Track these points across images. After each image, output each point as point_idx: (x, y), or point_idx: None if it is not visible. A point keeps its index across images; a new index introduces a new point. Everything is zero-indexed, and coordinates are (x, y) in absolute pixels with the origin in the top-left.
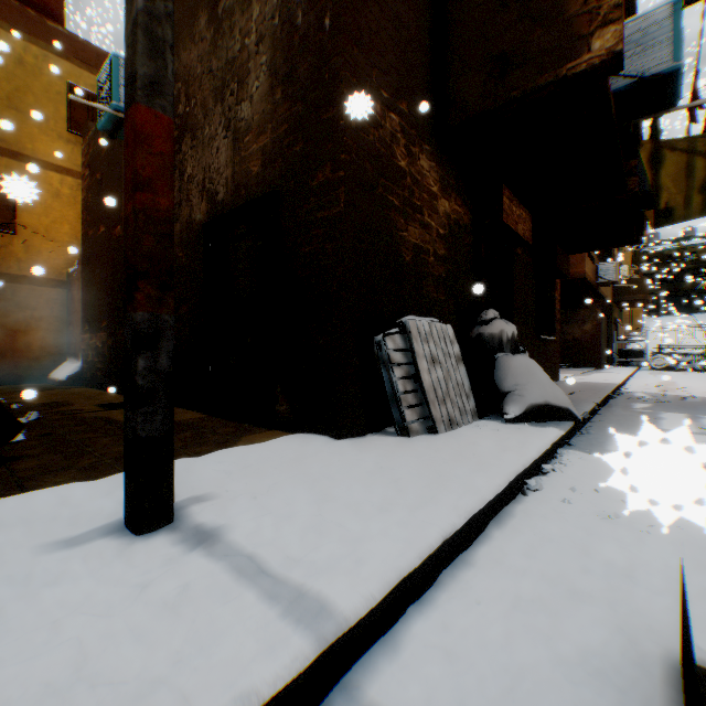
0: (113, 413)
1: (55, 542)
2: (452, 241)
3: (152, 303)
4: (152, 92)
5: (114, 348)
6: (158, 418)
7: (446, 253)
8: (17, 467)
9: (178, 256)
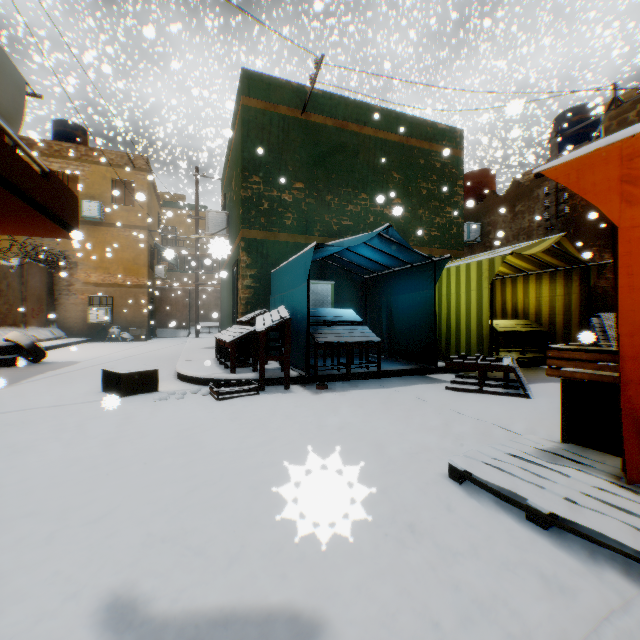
0: None
1: None
2: None
3: None
4: None
5: None
6: None
7: None
8: None
9: None
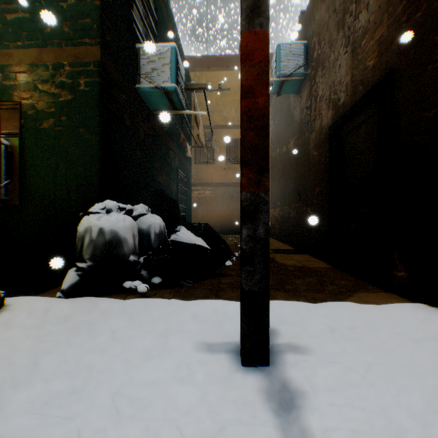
0: (275, 255)
1: (204, 342)
2: None
3: (252, 185)
4: (252, 17)
5: (282, 217)
6: (256, 276)
7: None
8: (221, 280)
9: (313, 155)
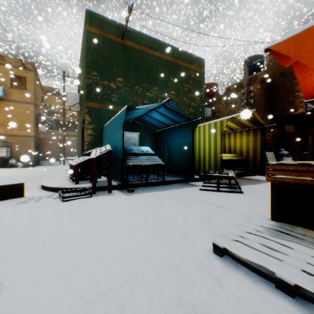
0: None
1: None
2: (272, 136)
3: None
4: None
5: None
6: None
7: (271, 139)
8: None
9: None
